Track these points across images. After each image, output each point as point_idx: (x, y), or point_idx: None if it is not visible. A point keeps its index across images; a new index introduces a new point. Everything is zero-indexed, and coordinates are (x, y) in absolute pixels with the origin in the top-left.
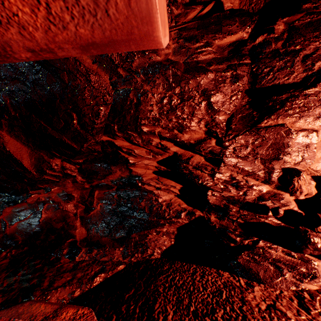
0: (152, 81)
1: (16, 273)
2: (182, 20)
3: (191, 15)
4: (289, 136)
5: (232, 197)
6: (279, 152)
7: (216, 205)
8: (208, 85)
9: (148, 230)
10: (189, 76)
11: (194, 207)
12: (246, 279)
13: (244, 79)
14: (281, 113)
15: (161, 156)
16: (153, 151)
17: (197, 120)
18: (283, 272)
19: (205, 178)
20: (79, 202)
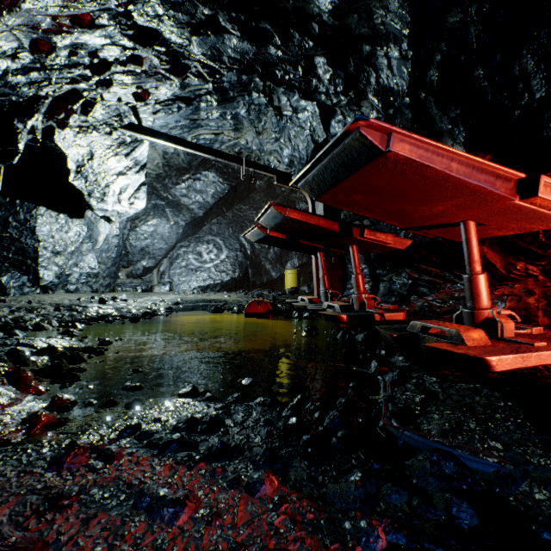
0: None
1: None
2: None
3: None
4: None
5: None
6: None
7: None
8: None
9: None
10: None
11: None
12: None
13: None
14: None
15: None
16: None
17: None
18: None
19: None
20: (540, 298)
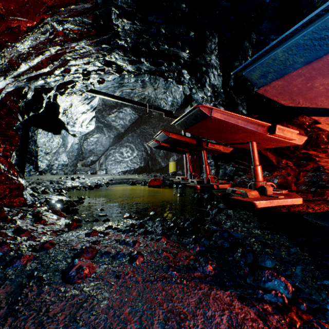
0: (321, 130)
1: None
2: None
3: None
4: None
5: None
6: None
7: None
8: None
9: (325, 189)
10: None
11: None
12: None
13: None
14: None
15: None
16: None
17: None
18: None
19: None
20: (293, 177)
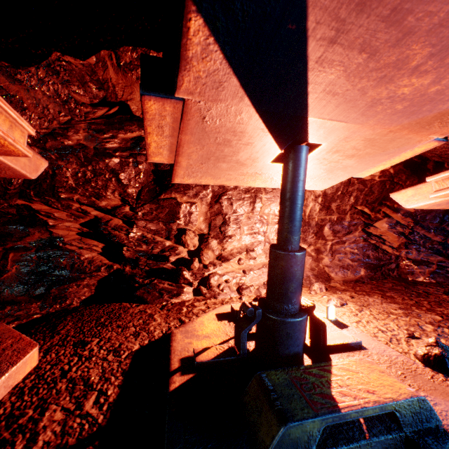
0: (66, 158)
1: None
2: (92, 116)
3: (99, 113)
4: (179, 206)
5: (143, 251)
6: (174, 217)
7: (131, 258)
8: (116, 166)
9: (69, 285)
10: (98, 159)
11: (115, 262)
12: (138, 303)
13: (144, 165)
14: (173, 190)
15: (83, 219)
16: (75, 215)
17: (112, 190)
18: (163, 296)
19: (122, 237)
20: None
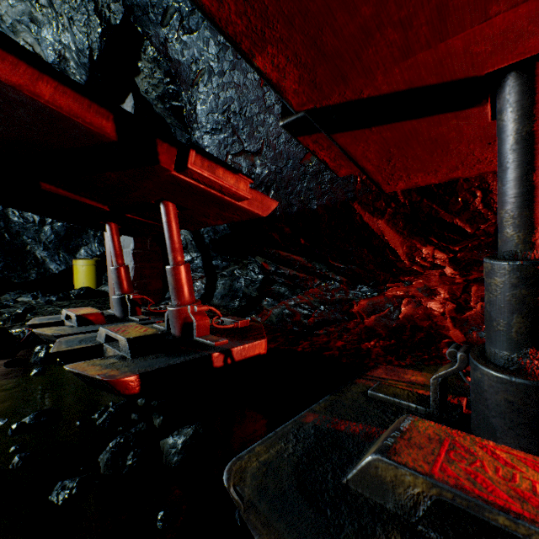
0: None
1: (403, 359)
2: None
3: None
4: None
5: None
6: None
7: None
8: None
9: None
10: None
11: None
12: None
13: None
14: None
15: None
16: None
17: None
18: None
19: None
20: (447, 300)
